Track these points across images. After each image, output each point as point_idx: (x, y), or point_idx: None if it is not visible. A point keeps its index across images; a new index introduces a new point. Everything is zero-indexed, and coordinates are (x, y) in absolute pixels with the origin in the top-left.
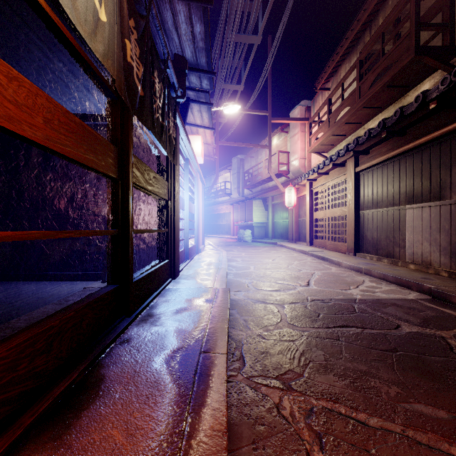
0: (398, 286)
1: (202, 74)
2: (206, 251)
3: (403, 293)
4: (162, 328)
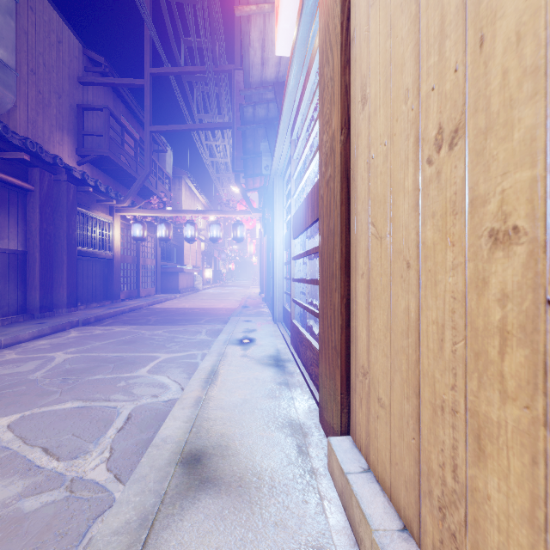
0: (56, 333)
1: (250, 128)
2: (317, 548)
3: (85, 328)
4: (257, 309)
